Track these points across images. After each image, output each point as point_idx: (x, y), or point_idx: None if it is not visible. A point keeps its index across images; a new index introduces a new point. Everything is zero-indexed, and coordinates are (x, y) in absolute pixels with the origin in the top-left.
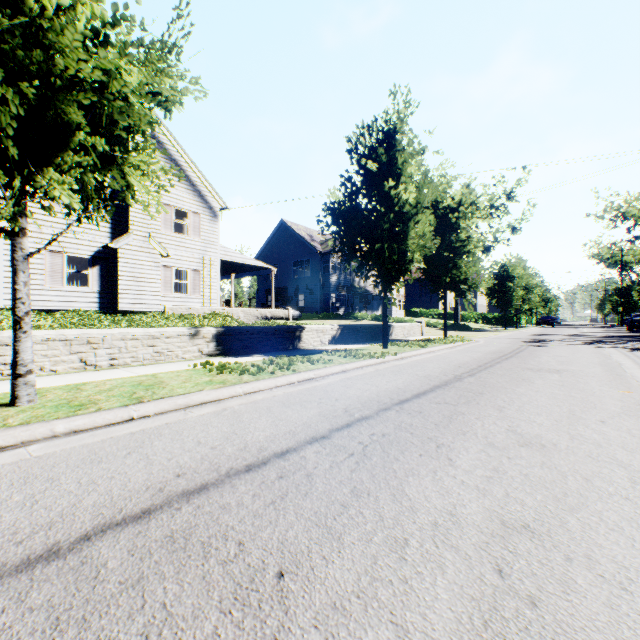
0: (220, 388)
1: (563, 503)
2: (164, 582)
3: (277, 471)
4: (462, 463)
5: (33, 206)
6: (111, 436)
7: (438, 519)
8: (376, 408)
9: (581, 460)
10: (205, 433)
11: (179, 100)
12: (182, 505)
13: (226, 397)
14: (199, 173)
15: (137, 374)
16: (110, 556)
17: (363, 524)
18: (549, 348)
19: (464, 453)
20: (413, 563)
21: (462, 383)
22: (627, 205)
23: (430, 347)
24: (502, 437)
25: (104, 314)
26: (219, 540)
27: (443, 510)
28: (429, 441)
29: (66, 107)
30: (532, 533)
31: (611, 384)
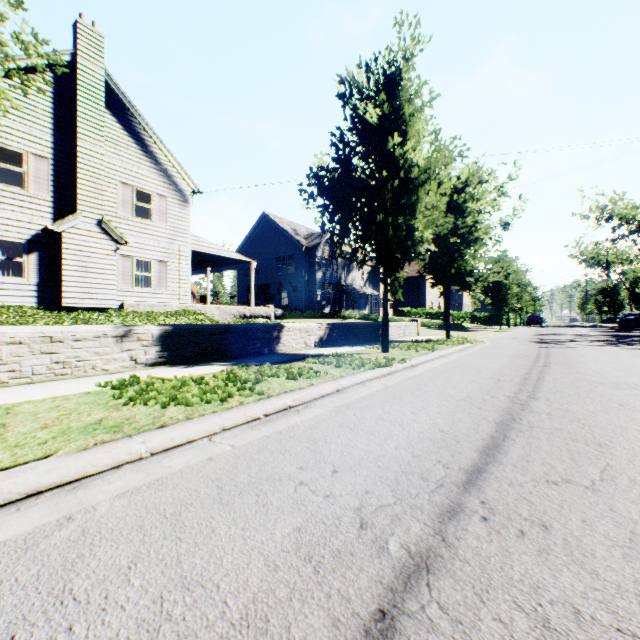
0: (95, 447)
1: None
2: None
3: None
4: None
5: None
6: None
7: None
8: (430, 507)
9: None
10: None
11: None
12: None
13: (103, 468)
14: (165, 150)
15: None
16: None
17: None
18: (575, 350)
19: None
20: None
21: (537, 415)
22: (613, 204)
23: (439, 350)
24: None
25: (44, 311)
26: None
27: None
28: None
29: None
30: None
31: None
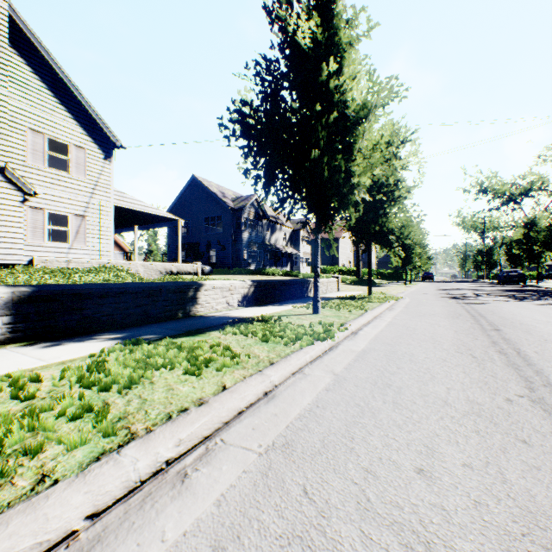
0: None
1: None
2: None
3: None
4: None
5: None
6: None
7: None
8: None
9: None
10: None
11: None
12: None
13: None
14: (83, 99)
15: None
16: None
17: None
18: (497, 307)
19: None
20: None
21: None
22: (489, 181)
23: (371, 309)
24: None
25: None
26: None
27: None
28: None
29: None
30: None
31: None
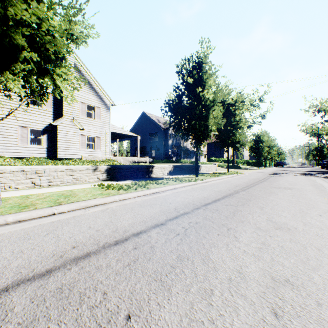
0: (106, 197)
1: (308, 265)
2: (48, 323)
3: (133, 244)
4: (243, 239)
5: (11, 102)
6: (40, 224)
7: (231, 276)
8: (192, 208)
9: (313, 237)
10: (94, 222)
11: (85, 40)
12: (72, 266)
13: (109, 202)
14: (100, 86)
15: (62, 190)
16: (17, 303)
17: (184, 279)
18: (283, 177)
19: (243, 233)
20: (217, 308)
21: (239, 194)
22: (321, 104)
23: (220, 176)
24: (264, 224)
25: (49, 159)
26: (91, 291)
27: (234, 269)
28: (223, 226)
29: (15, 35)
30: (292, 285)
31: (320, 195)
